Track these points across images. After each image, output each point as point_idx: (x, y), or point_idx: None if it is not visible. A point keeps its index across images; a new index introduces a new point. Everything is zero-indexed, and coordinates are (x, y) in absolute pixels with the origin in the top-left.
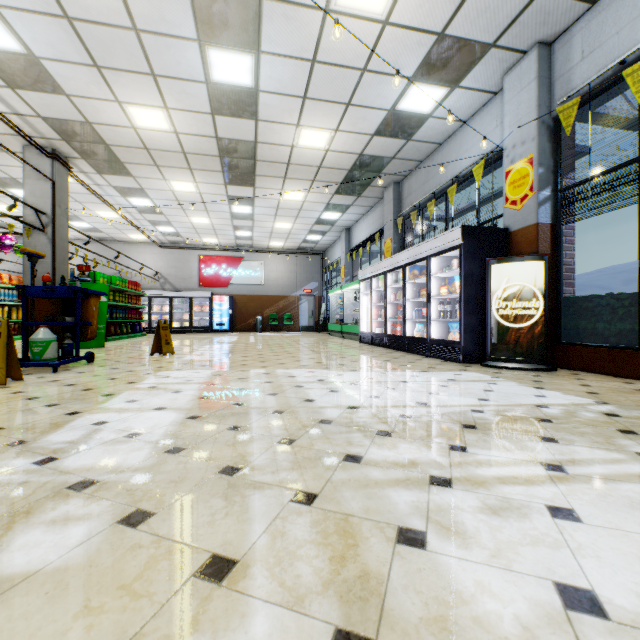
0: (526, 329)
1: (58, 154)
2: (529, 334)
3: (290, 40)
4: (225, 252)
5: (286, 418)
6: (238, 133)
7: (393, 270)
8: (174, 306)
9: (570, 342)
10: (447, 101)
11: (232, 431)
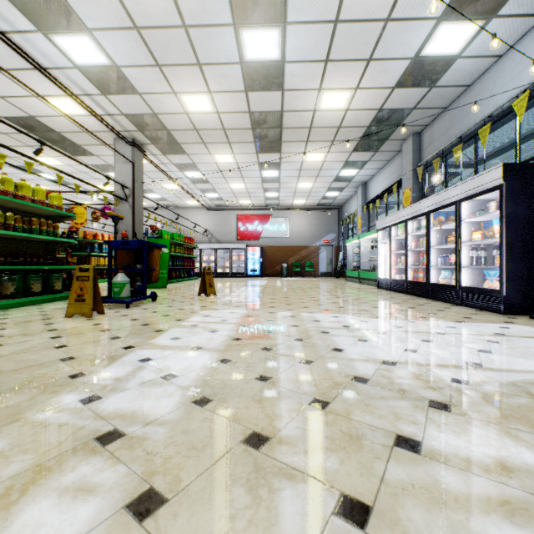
0: None
1: (136, 142)
2: None
3: (314, 5)
4: (257, 211)
5: (315, 370)
6: (267, 105)
7: (414, 218)
8: (218, 256)
9: None
10: (480, 36)
11: (260, 382)
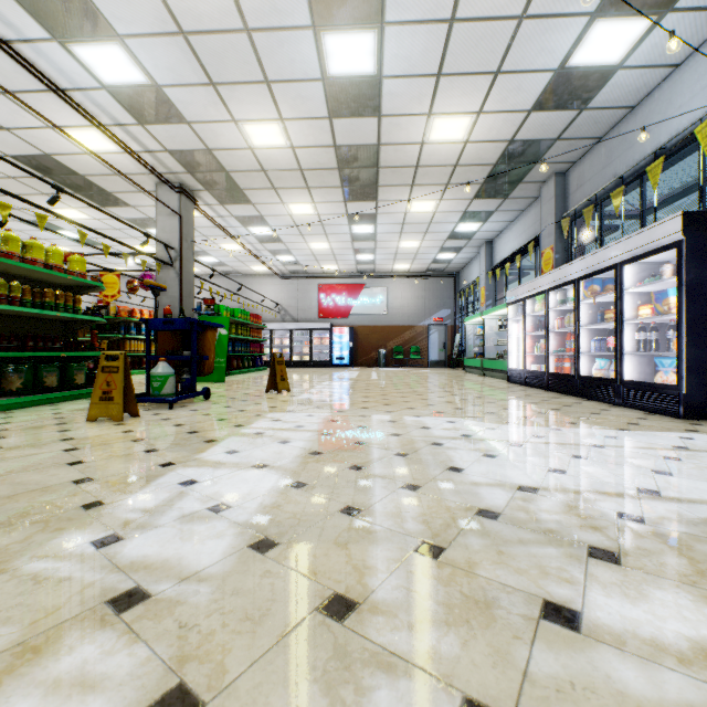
0: None
1: (185, 188)
2: None
3: None
4: (345, 279)
5: (424, 500)
6: (358, 137)
7: (558, 287)
8: (294, 339)
9: None
10: (650, 38)
11: (346, 516)
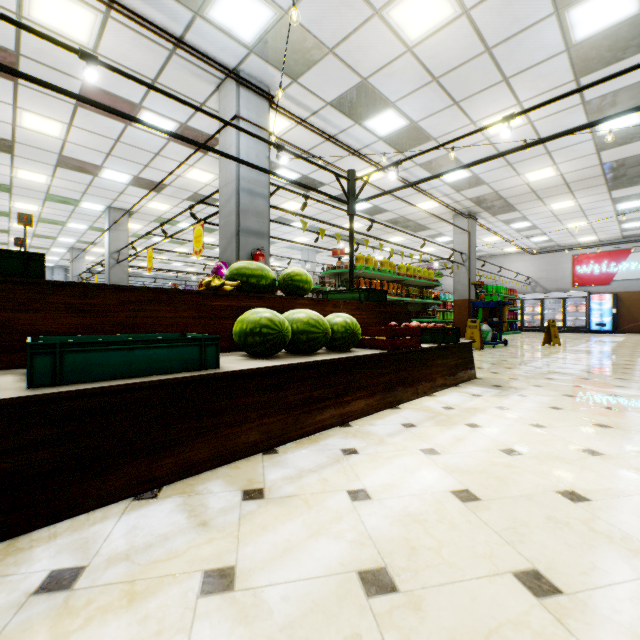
0: None
1: (471, 214)
2: None
3: None
4: (605, 247)
5: None
6: (624, 154)
7: None
8: (544, 307)
9: None
10: None
11: (621, 373)
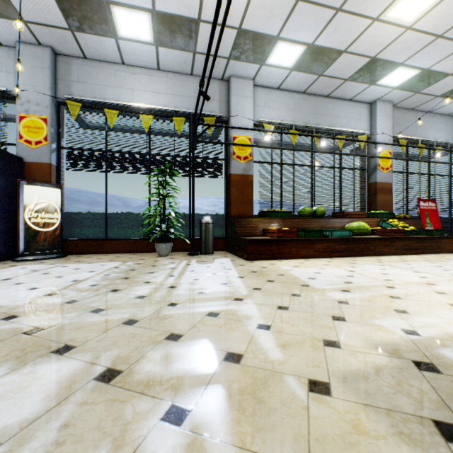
0: (52, 232)
1: None
2: (54, 235)
3: None
4: None
5: (40, 313)
6: None
7: None
8: None
9: (69, 239)
10: None
11: (43, 331)
